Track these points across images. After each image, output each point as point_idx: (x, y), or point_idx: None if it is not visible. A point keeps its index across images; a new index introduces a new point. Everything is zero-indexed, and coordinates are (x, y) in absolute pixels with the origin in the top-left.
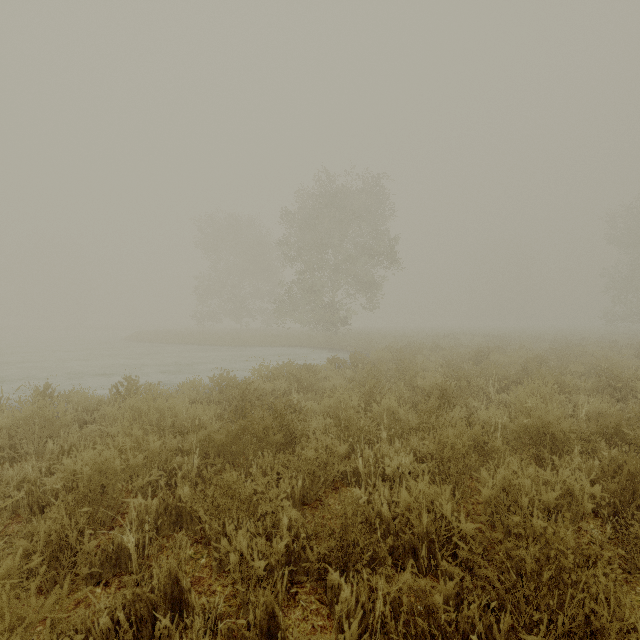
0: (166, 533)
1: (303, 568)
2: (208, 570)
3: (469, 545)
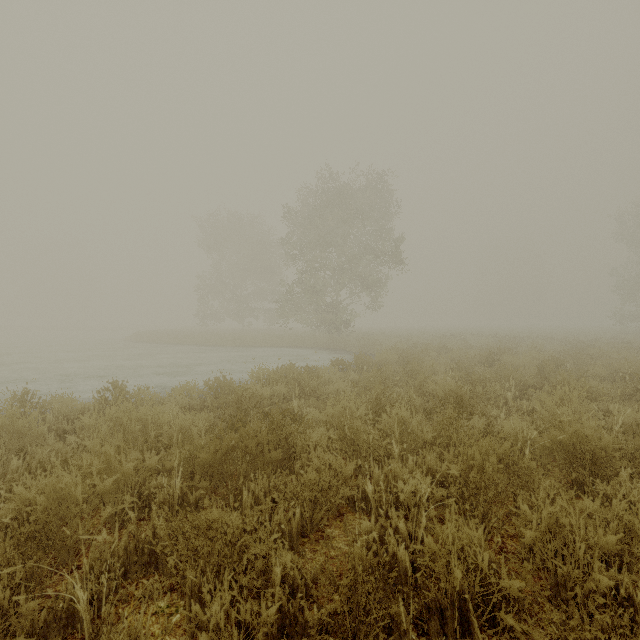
0: (137, 576)
1: (300, 634)
2: (182, 632)
3: (514, 609)
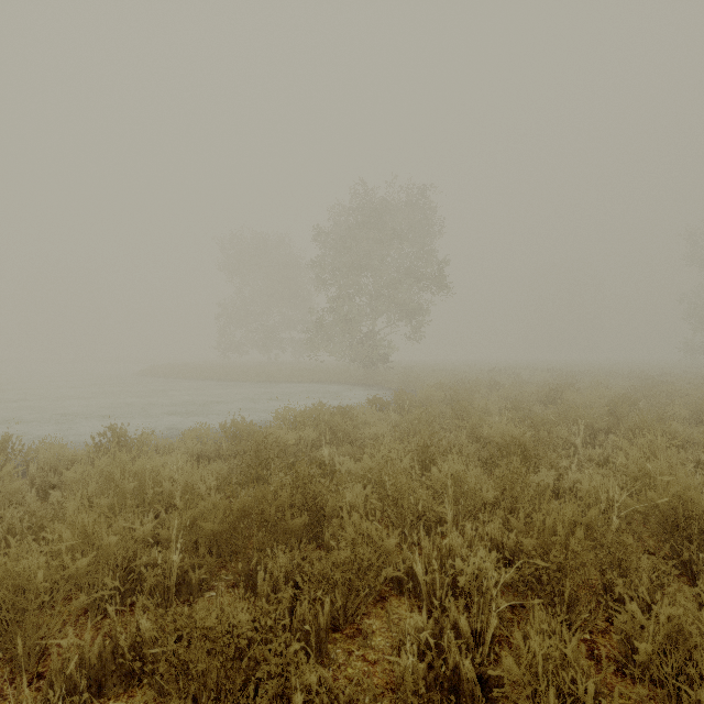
0: (114, 691)
1: None
2: None
3: None
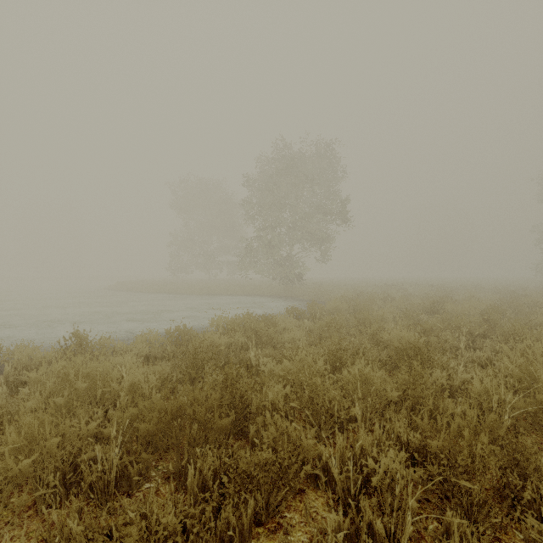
0: None
1: None
2: None
3: None
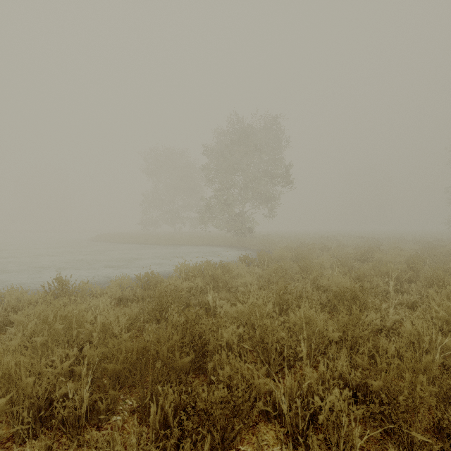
0: None
1: None
2: None
3: None
